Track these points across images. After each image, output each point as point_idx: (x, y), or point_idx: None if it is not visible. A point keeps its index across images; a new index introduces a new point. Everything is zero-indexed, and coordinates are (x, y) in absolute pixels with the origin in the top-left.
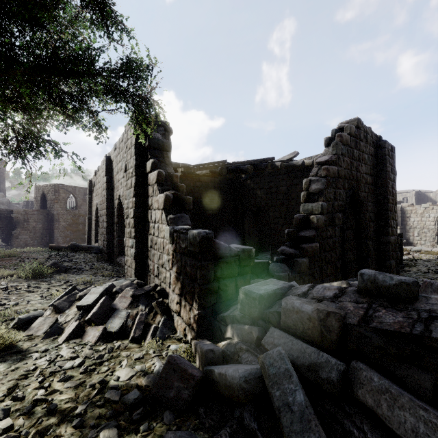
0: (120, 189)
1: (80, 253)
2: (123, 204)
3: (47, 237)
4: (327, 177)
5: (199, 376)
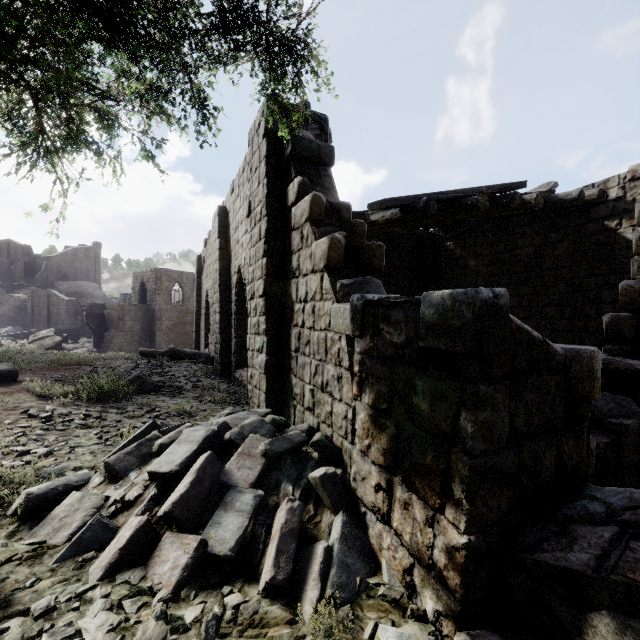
0: (241, 255)
1: (181, 363)
2: (245, 280)
3: (147, 342)
4: None
5: None
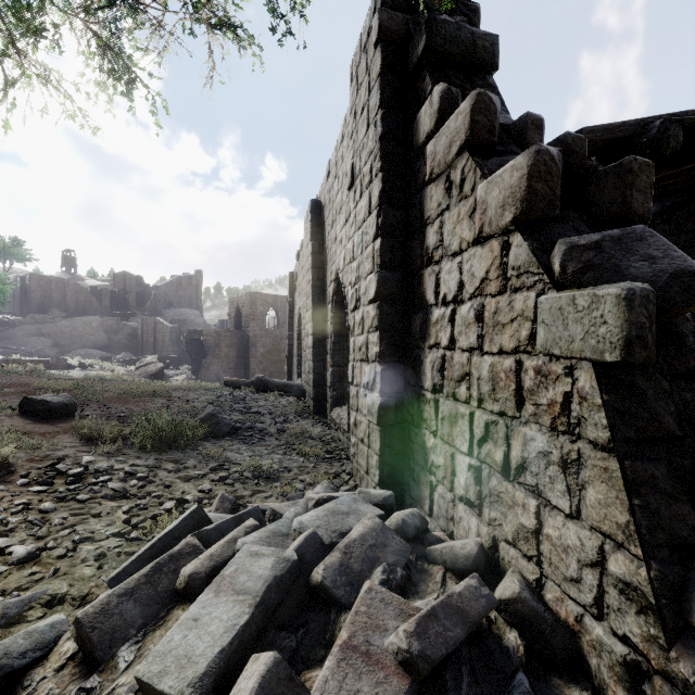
0: (339, 256)
1: (268, 395)
2: (345, 287)
3: (242, 370)
4: None
5: None
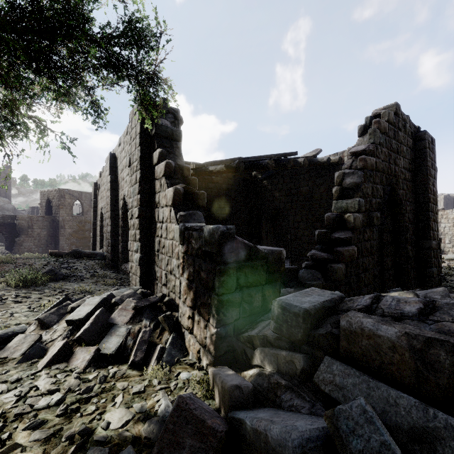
0: (125, 188)
1: (82, 260)
2: (128, 205)
3: (52, 245)
4: (364, 169)
5: (223, 430)
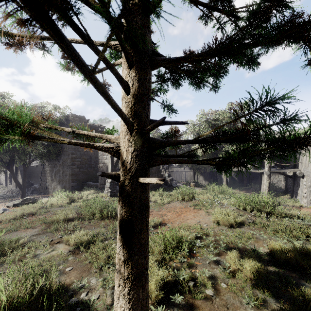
0: None
1: None
2: None
3: None
4: None
5: None
